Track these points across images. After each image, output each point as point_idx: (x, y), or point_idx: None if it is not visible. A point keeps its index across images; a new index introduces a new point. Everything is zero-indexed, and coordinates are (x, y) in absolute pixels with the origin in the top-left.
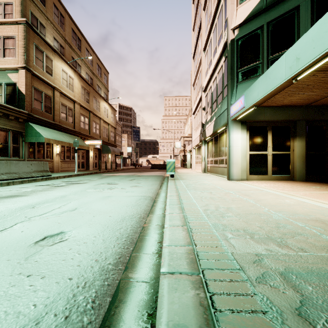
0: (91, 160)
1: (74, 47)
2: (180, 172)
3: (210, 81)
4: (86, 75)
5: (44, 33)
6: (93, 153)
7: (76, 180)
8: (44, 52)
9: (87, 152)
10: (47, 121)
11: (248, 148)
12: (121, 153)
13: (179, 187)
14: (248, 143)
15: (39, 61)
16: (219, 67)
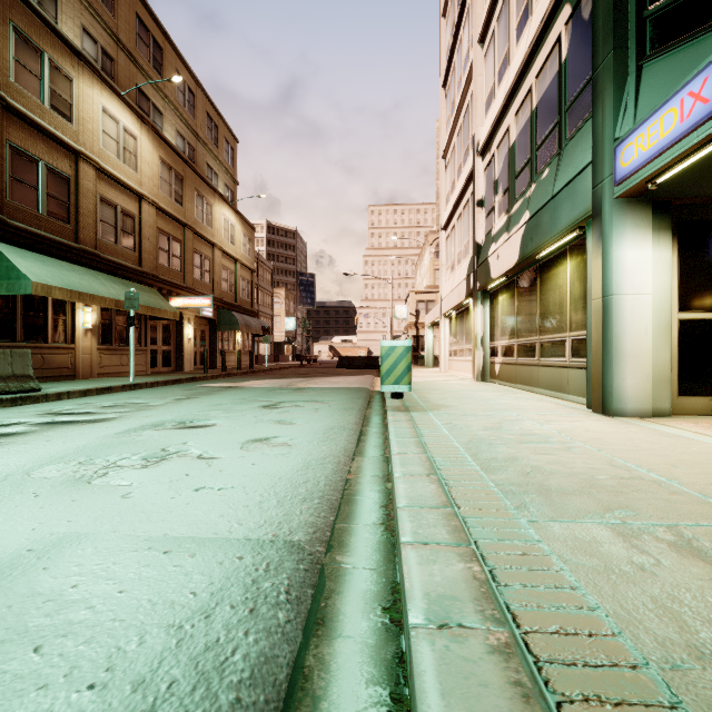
0: (190, 346)
1: (142, 64)
2: (415, 380)
3: (506, 114)
4: (178, 138)
5: (53, 10)
6: (194, 330)
7: (100, 405)
8: (45, 52)
9: (179, 327)
10: (54, 240)
11: (674, 301)
12: (266, 330)
13: (447, 465)
14: (676, 281)
15: (28, 75)
16: (542, 53)
